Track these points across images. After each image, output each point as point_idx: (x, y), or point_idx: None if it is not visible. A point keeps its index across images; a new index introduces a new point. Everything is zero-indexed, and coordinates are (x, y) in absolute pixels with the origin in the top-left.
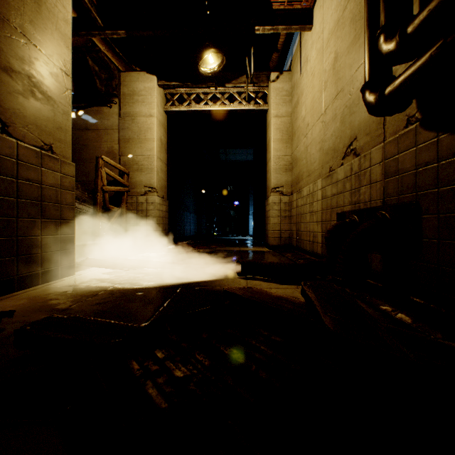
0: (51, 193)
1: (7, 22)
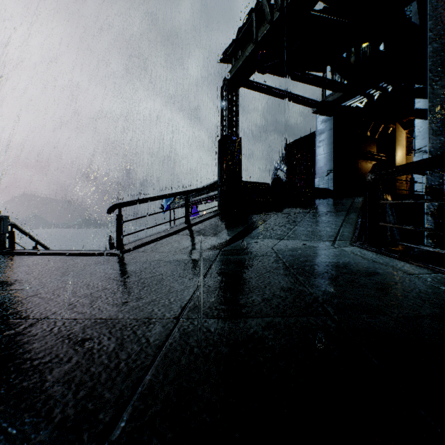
0: (402, 191)
1: (397, 164)
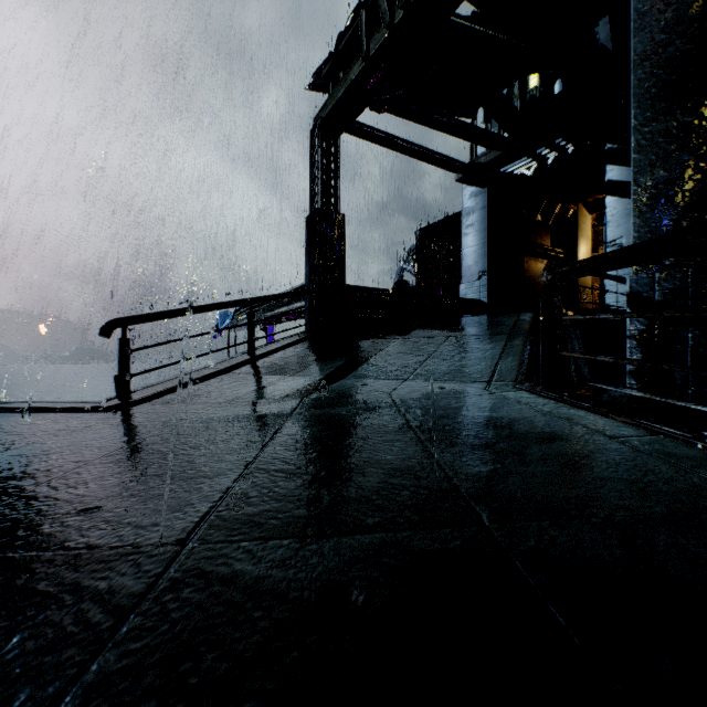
0: (587, 306)
1: None
